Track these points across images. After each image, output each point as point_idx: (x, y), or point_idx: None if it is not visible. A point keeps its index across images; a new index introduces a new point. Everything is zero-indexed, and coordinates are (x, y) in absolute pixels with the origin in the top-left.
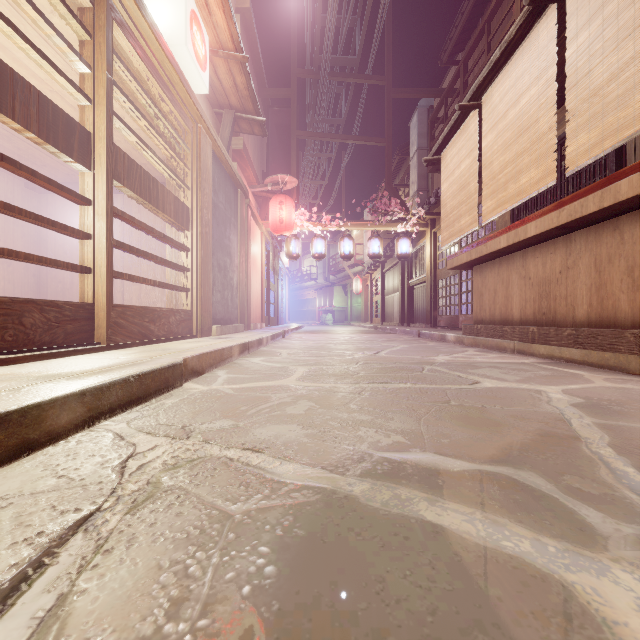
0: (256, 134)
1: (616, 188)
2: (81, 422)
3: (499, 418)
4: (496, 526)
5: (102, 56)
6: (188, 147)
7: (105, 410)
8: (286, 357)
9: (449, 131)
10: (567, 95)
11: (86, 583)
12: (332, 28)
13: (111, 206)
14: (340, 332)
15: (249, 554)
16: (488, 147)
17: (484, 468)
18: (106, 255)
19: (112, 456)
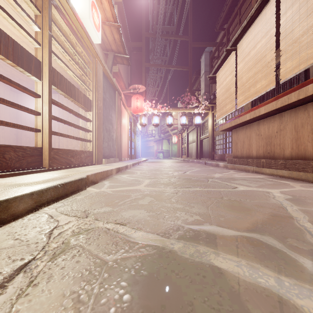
0: (125, 64)
1: (306, 89)
2: (31, 209)
3: (249, 206)
4: (254, 269)
5: (46, 23)
6: (90, 70)
7: (44, 202)
8: (139, 174)
9: (220, 62)
10: (281, 42)
11: (20, 306)
12: (162, 12)
13: (51, 98)
14: (166, 162)
15: (115, 287)
16: (240, 70)
17: (244, 234)
18: (48, 123)
19: (45, 227)
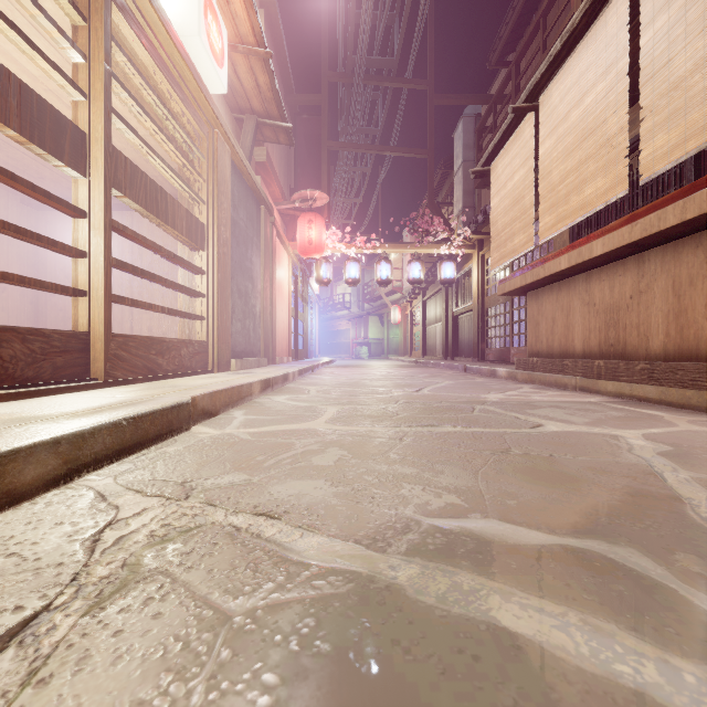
0: (282, 143)
1: (702, 197)
2: (54, 477)
3: (574, 471)
4: (601, 637)
5: (99, 43)
6: (203, 155)
7: (88, 461)
8: (315, 395)
9: (501, 138)
10: (641, 90)
11: None
12: (367, 25)
13: (110, 219)
14: (376, 367)
15: (248, 687)
16: (546, 154)
17: (568, 542)
18: (104, 276)
19: (85, 524)
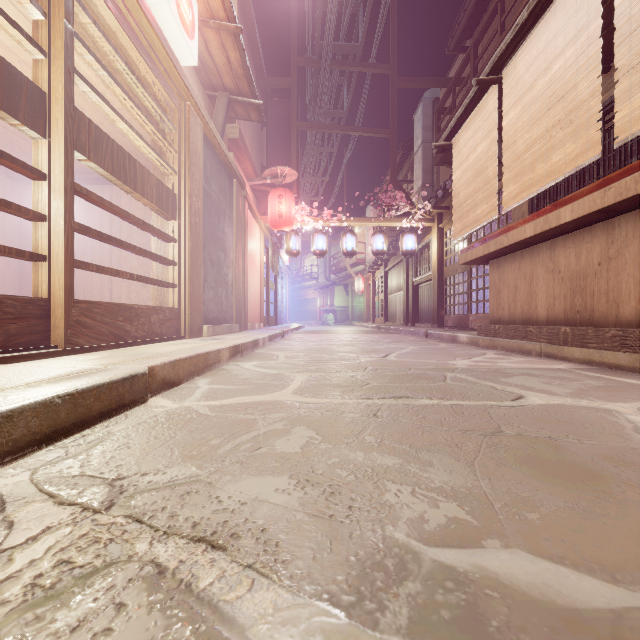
0: (253, 120)
1: None
2: None
3: (589, 462)
4: None
5: (59, 0)
6: (174, 126)
7: (2, 451)
8: (283, 361)
9: (463, 112)
10: (616, 51)
11: None
12: (334, 11)
13: (71, 182)
14: (342, 332)
15: None
16: (510, 125)
17: None
18: (64, 240)
19: None
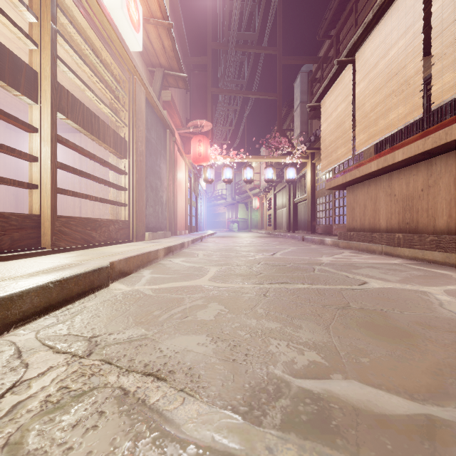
0: (180, 87)
1: None
2: None
3: (406, 326)
4: None
5: (47, 8)
6: (125, 93)
7: (16, 319)
8: (202, 258)
9: (328, 82)
10: (433, 43)
11: None
12: (238, 10)
13: (55, 134)
14: (243, 237)
15: None
16: (361, 92)
17: (430, 411)
18: (50, 174)
19: None
